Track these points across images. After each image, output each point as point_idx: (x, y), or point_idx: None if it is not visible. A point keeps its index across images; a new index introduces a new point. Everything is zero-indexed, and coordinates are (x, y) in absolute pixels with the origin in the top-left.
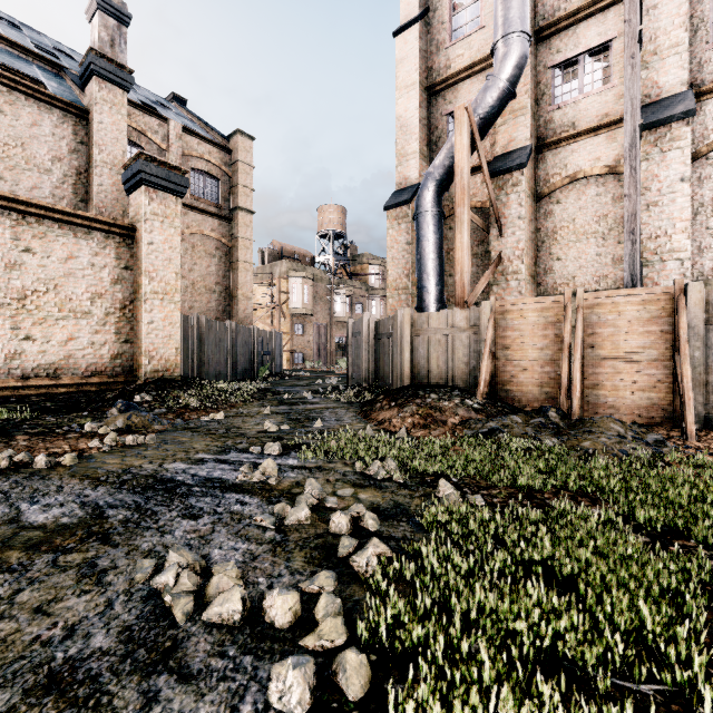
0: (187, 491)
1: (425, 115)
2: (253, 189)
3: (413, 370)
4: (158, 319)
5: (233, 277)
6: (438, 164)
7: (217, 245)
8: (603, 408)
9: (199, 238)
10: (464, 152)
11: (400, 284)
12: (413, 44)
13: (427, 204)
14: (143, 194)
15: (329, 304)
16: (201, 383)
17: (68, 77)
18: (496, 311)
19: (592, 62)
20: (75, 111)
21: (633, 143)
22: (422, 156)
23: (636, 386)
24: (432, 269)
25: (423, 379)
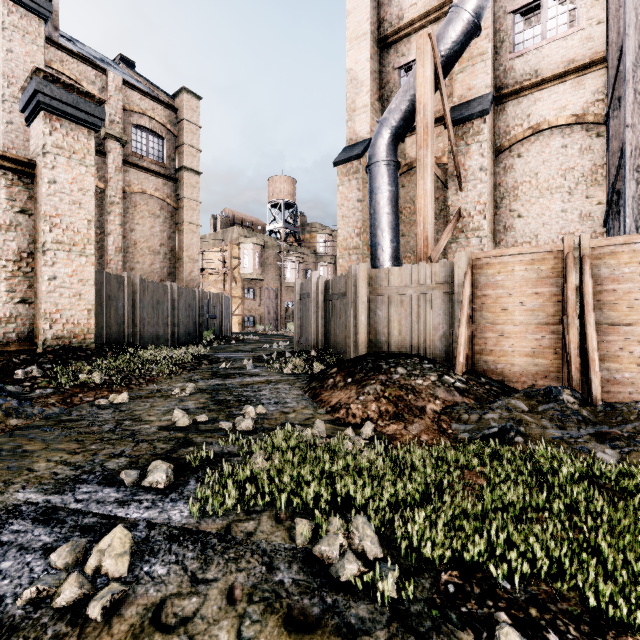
0: None
1: (376, 68)
2: (200, 150)
3: (370, 336)
4: (64, 274)
5: (179, 239)
6: (394, 108)
7: (162, 205)
8: (616, 385)
9: (142, 198)
10: (426, 85)
11: (351, 244)
12: None
13: (381, 153)
14: (41, 121)
15: (279, 270)
16: (120, 351)
17: None
18: (472, 265)
19: (556, 6)
20: None
21: (638, 61)
22: (374, 110)
23: None
24: (387, 224)
25: (382, 346)
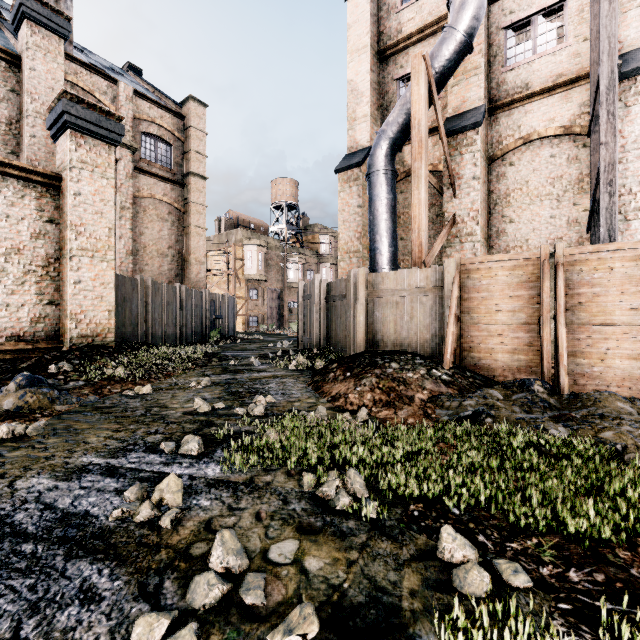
0: (5, 557)
1: (375, 79)
2: (206, 156)
3: (368, 335)
4: (87, 278)
5: (186, 242)
6: (391, 121)
7: (170, 210)
8: (587, 378)
9: (151, 202)
10: (421, 102)
11: (351, 247)
12: (365, 7)
13: (380, 163)
14: (68, 138)
15: (282, 271)
16: (137, 349)
17: (4, 26)
18: (461, 270)
19: (545, 23)
20: (4, 56)
21: (610, 85)
22: (373, 120)
23: (627, 353)
24: (385, 229)
25: (379, 344)
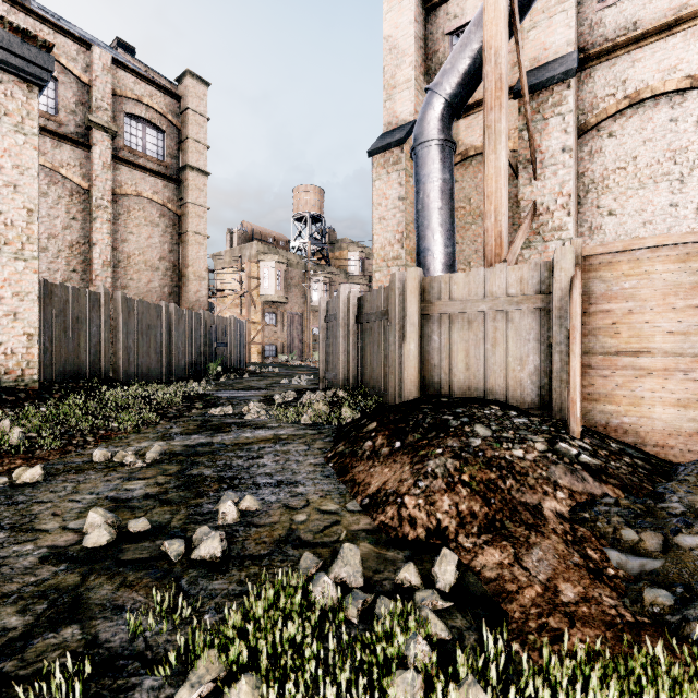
0: None
1: (421, 34)
2: (208, 146)
3: (423, 371)
4: None
5: (182, 252)
6: (449, 69)
7: (162, 212)
8: None
9: (137, 202)
10: (500, 22)
11: (390, 253)
12: None
13: (432, 130)
14: None
15: (305, 292)
16: (76, 392)
17: None
18: (582, 265)
19: None
20: None
21: None
22: (418, 87)
23: None
24: (440, 222)
25: (441, 387)
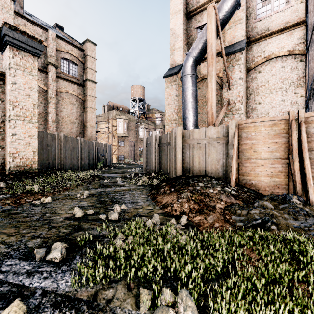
0: None
1: (185, 28)
2: (96, 71)
3: (183, 165)
4: (20, 132)
5: (85, 116)
6: (195, 47)
7: (76, 99)
8: None
9: (66, 95)
10: (212, 33)
11: (172, 118)
12: None
13: (188, 70)
14: (8, 50)
15: (136, 132)
16: (51, 173)
17: None
18: (238, 127)
19: None
20: None
21: None
22: (184, 50)
23: None
24: (191, 107)
25: (189, 171)
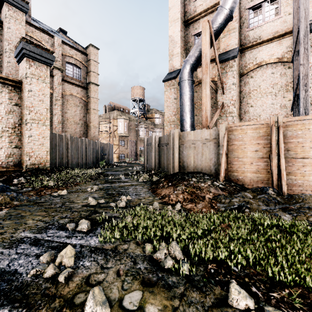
0: None
1: (183, 35)
2: (98, 74)
3: (180, 163)
4: (35, 134)
5: (88, 117)
6: (191, 55)
7: (80, 101)
8: (295, 186)
9: (71, 97)
10: (207, 44)
11: (171, 119)
12: None
13: (185, 76)
14: (25, 62)
15: (136, 132)
16: (61, 171)
17: None
18: (228, 130)
19: (269, 6)
20: None
21: (306, 34)
22: (182, 55)
23: None
24: (188, 110)
25: (186, 168)
